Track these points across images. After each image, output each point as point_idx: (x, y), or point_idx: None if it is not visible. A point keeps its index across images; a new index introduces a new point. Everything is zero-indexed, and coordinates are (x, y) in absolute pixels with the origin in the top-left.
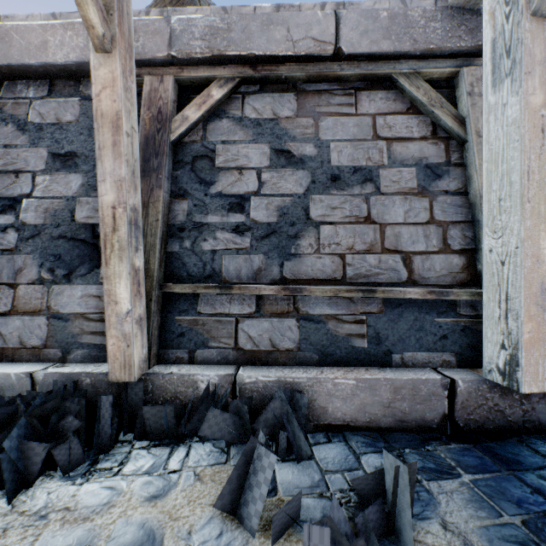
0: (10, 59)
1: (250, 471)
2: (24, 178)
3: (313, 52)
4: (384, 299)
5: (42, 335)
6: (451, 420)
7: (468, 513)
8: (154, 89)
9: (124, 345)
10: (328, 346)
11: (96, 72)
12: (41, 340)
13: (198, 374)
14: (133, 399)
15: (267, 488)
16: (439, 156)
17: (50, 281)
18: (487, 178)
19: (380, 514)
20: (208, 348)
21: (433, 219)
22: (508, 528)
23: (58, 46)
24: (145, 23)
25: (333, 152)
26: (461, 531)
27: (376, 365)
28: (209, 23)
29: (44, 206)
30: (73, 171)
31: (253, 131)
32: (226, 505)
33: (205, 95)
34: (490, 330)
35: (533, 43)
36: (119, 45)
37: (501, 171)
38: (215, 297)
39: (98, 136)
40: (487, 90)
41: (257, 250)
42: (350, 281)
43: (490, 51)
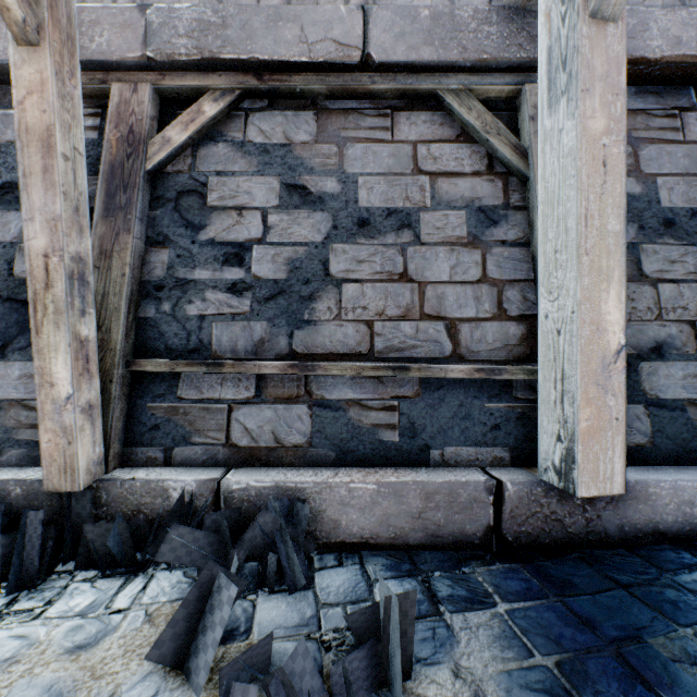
0: None
1: (207, 608)
2: None
3: (334, 58)
4: (422, 378)
5: None
6: (498, 533)
7: (492, 654)
8: (125, 100)
9: (65, 442)
10: (349, 441)
11: (18, 72)
12: None
13: (170, 479)
14: (79, 515)
15: (222, 631)
16: (496, 197)
17: None
18: (543, 224)
19: (370, 660)
20: (191, 445)
21: (486, 277)
22: (537, 672)
23: None
24: (111, 12)
25: (362, 189)
26: (476, 679)
27: (410, 464)
28: (198, 15)
29: None
30: (14, 208)
31: (259, 160)
32: (167, 656)
33: (194, 111)
34: (546, 418)
35: (592, 52)
36: (50, 36)
37: (557, 216)
38: (202, 377)
39: (22, 158)
40: (543, 111)
41: (259, 315)
42: (379, 356)
43: (546, 62)
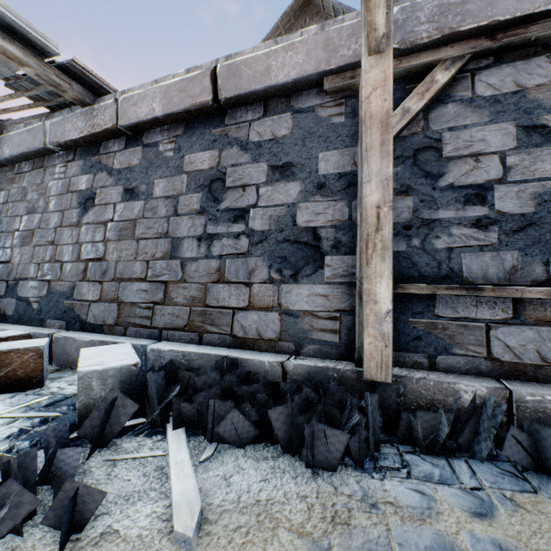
0: (240, 89)
1: None
2: (249, 191)
3: None
4: None
5: (275, 329)
6: None
7: None
8: None
9: (382, 345)
10: None
11: (366, 76)
12: (275, 334)
13: (457, 382)
14: (385, 400)
15: None
16: None
17: (279, 281)
18: None
19: None
20: (452, 355)
21: None
22: None
23: (279, 68)
24: None
25: None
26: None
27: None
28: (437, 2)
29: (268, 214)
30: (291, 179)
31: (489, 111)
32: None
33: (427, 82)
34: None
35: None
36: (392, 42)
37: None
38: (455, 299)
39: (365, 138)
40: None
41: (507, 246)
42: None
43: None
